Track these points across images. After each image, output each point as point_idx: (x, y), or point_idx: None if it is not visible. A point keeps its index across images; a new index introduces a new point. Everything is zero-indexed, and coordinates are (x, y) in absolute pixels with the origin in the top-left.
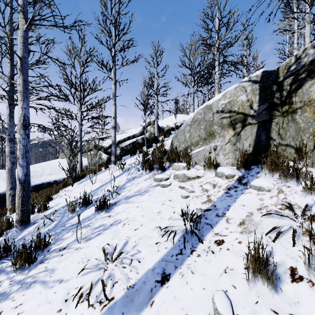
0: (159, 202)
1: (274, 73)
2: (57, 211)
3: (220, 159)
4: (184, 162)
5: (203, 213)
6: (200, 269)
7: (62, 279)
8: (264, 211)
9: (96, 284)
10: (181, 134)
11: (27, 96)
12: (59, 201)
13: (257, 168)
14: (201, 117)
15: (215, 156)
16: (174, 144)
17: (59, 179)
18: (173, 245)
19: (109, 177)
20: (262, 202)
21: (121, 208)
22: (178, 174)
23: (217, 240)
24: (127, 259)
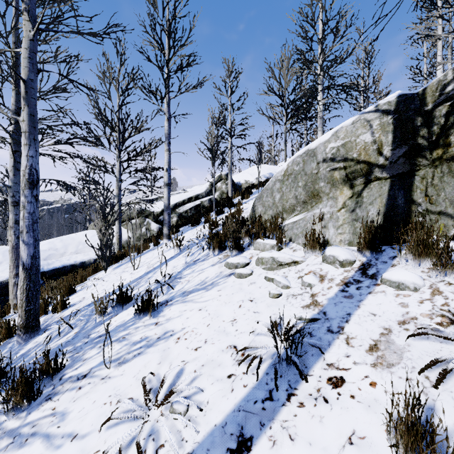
0: (234, 302)
1: (417, 98)
2: (80, 311)
3: (329, 235)
4: (273, 238)
5: (306, 326)
6: (304, 433)
7: (76, 433)
8: (410, 327)
9: (129, 447)
10: (267, 194)
11: (35, 138)
12: (85, 295)
13: (390, 249)
14: (298, 169)
15: (322, 230)
16: (257, 210)
17: (88, 261)
18: (257, 382)
19: (159, 260)
20: (405, 309)
21: (174, 311)
22: (263, 258)
23: (333, 377)
24: (180, 403)
